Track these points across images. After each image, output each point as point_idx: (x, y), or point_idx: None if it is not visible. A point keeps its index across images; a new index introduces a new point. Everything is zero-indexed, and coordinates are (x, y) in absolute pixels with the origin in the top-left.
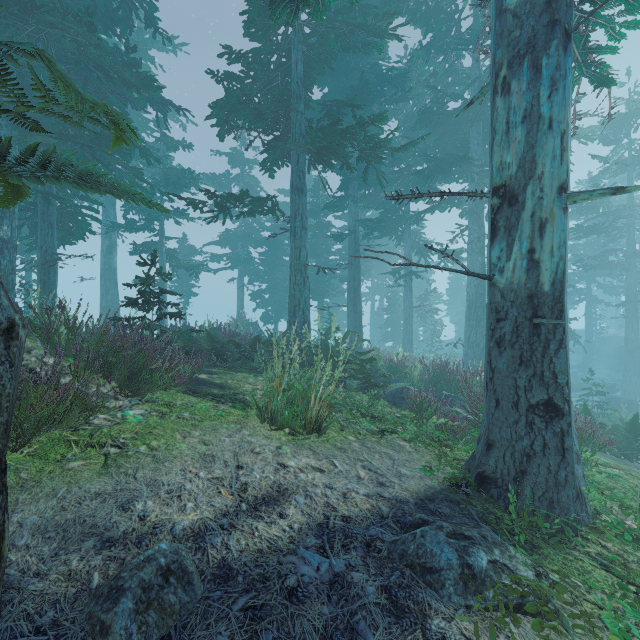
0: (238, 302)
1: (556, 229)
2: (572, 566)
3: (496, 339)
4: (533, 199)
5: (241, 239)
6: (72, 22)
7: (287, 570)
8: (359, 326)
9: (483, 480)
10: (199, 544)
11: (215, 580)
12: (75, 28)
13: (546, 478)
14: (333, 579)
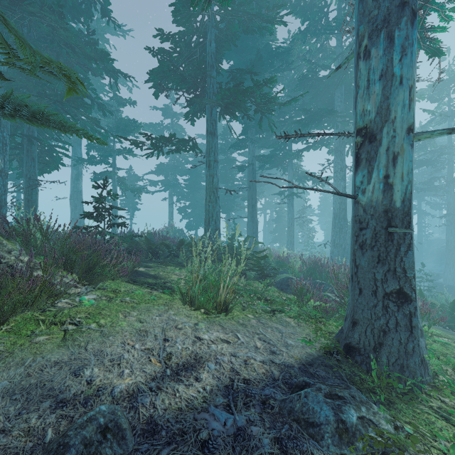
0: (169, 215)
1: (405, 160)
2: (420, 418)
3: (359, 243)
4: (388, 137)
5: (171, 170)
6: (47, 11)
7: (201, 425)
8: (255, 232)
9: (349, 349)
10: (132, 404)
11: (144, 434)
12: (49, 16)
13: (398, 348)
14: (236, 432)
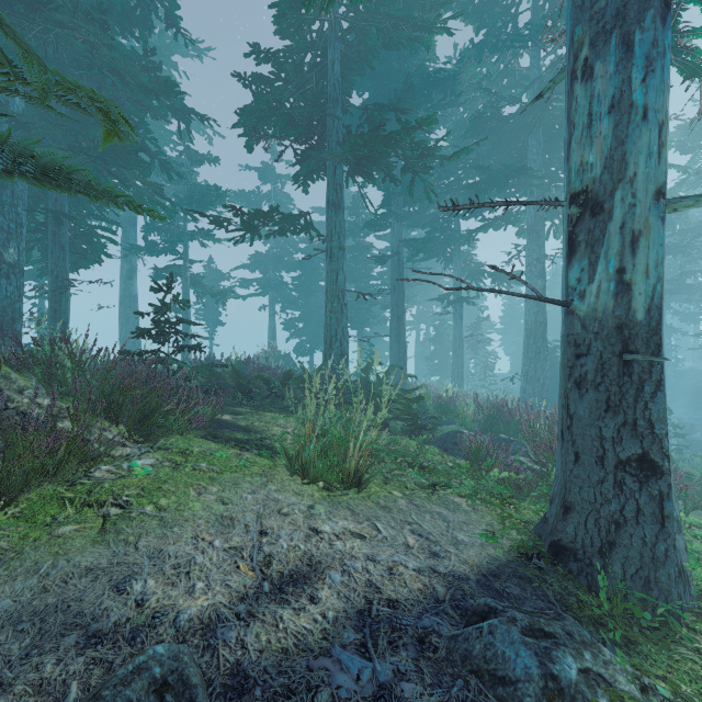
0: (269, 332)
1: (652, 243)
2: (680, 669)
3: (575, 379)
4: (623, 207)
5: (272, 262)
6: (83, 20)
7: (318, 680)
8: (403, 358)
9: (559, 550)
10: (208, 641)
11: (226, 694)
12: (86, 27)
13: (640, 552)
14: (378, 693)
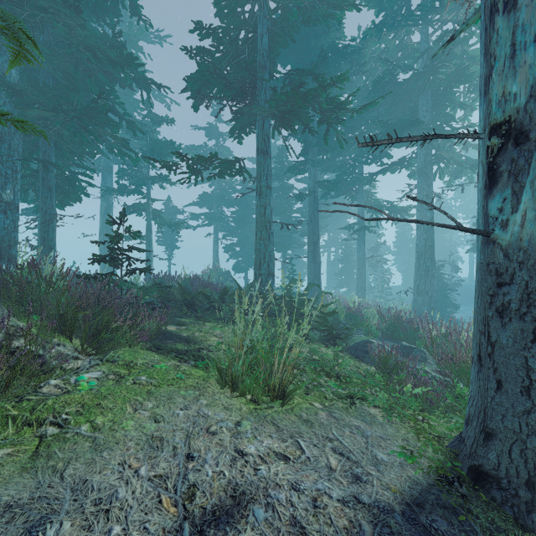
0: (214, 254)
1: None
2: None
3: (497, 307)
4: None
5: (216, 200)
6: (60, 5)
7: None
8: (318, 275)
9: (480, 476)
10: None
11: None
12: (63, 11)
13: None
14: None
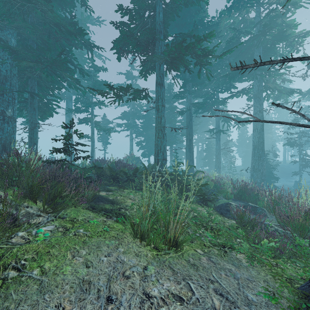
0: (130, 147)
1: None
2: None
3: None
4: None
5: (131, 115)
6: None
7: None
8: (192, 159)
9: None
10: None
11: None
12: (40, 1)
13: None
14: None
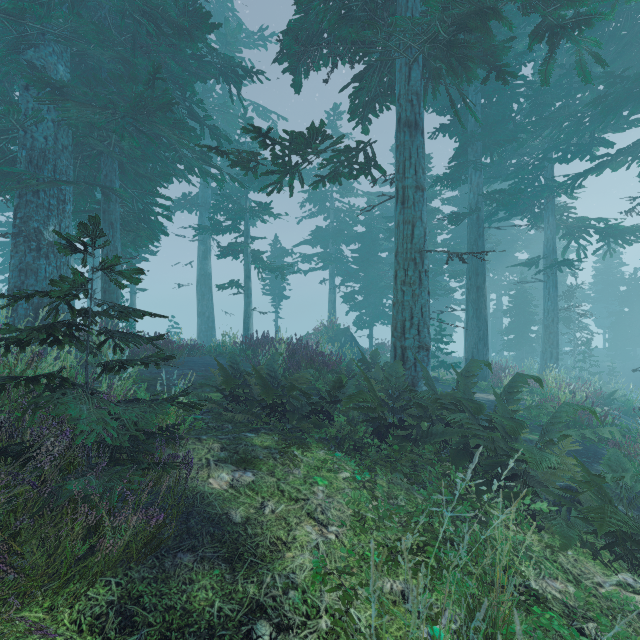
0: (329, 305)
1: None
2: None
3: None
4: None
5: (332, 236)
6: None
7: None
8: (483, 337)
9: None
10: None
11: None
12: None
13: None
14: None
